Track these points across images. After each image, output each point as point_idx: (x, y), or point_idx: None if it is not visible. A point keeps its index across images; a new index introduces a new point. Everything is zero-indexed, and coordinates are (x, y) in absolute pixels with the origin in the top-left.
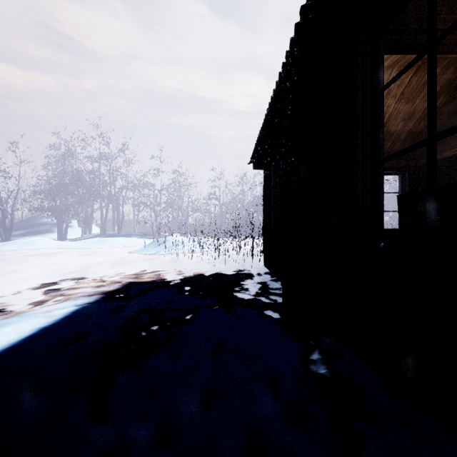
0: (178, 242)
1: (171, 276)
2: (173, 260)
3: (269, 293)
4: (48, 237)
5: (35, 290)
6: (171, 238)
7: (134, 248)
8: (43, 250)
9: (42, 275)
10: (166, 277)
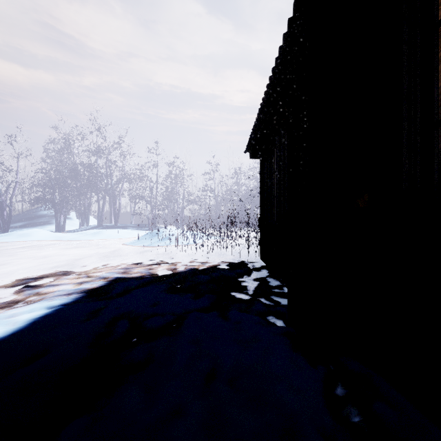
0: (172, 234)
1: (161, 271)
2: (166, 253)
3: (269, 293)
4: (47, 229)
5: (10, 287)
6: (165, 229)
7: (129, 240)
8: (38, 242)
9: (26, 269)
10: (156, 272)
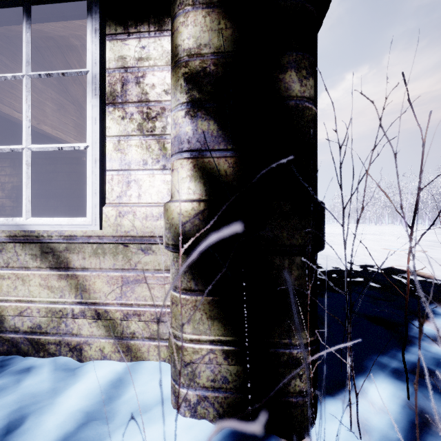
0: None
1: None
2: None
3: None
4: None
5: None
6: None
7: None
8: None
9: None
10: None
